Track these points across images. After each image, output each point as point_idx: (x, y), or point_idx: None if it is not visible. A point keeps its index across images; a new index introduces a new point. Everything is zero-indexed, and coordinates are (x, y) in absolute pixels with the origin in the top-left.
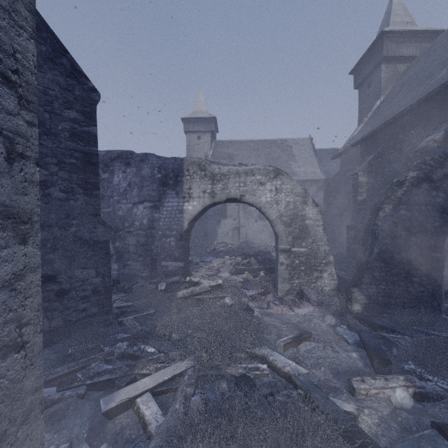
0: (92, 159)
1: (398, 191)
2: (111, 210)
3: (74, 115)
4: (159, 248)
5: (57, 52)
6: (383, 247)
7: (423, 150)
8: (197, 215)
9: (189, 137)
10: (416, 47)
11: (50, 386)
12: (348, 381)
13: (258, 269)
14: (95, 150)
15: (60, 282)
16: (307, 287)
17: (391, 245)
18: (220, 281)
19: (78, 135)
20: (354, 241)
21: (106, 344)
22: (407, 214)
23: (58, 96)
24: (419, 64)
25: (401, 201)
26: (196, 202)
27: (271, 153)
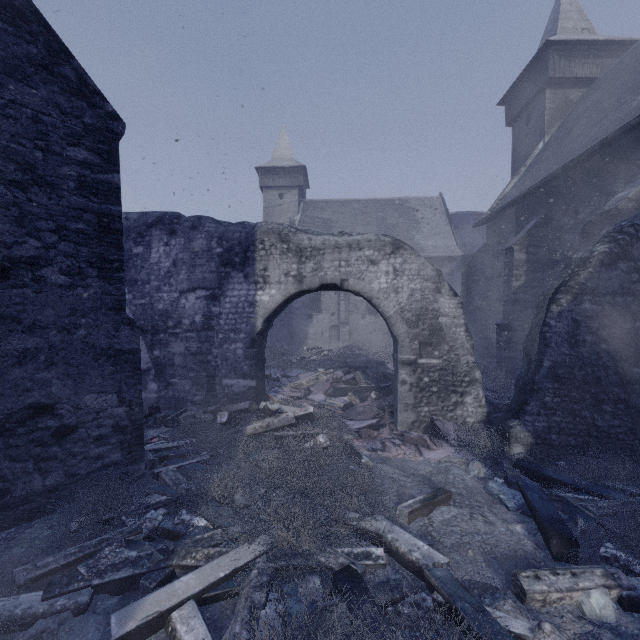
0: (112, 224)
1: (581, 274)
2: (147, 301)
3: (83, 156)
4: (220, 359)
5: (55, 56)
6: (558, 359)
7: (612, 213)
8: (276, 310)
9: (267, 195)
10: (596, 64)
11: (35, 587)
12: (513, 577)
13: (368, 389)
14: (117, 210)
15: (61, 415)
16: (442, 417)
17: (570, 355)
18: (311, 409)
19: (90, 186)
20: (507, 346)
21: (130, 513)
22: (595, 309)
23: (57, 125)
24: (601, 88)
25: (585, 288)
26: (274, 290)
27: (386, 219)
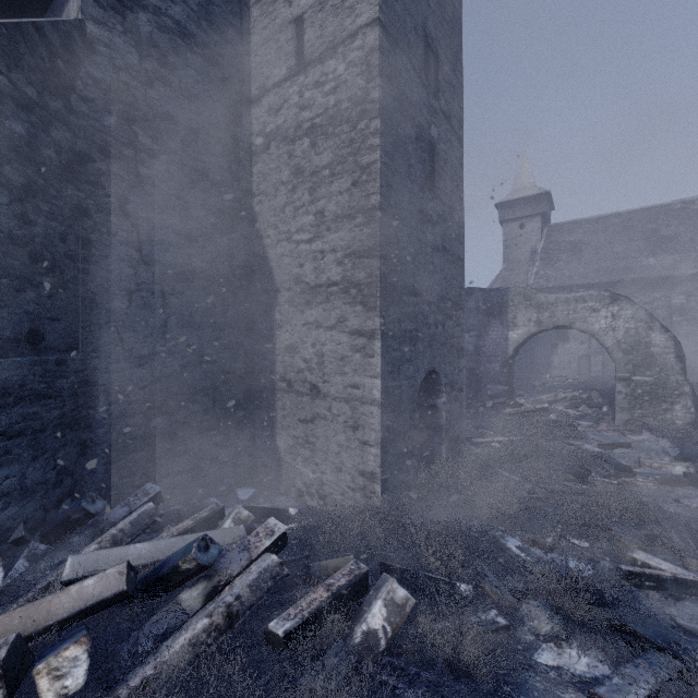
0: None
1: None
2: None
3: None
4: (484, 373)
5: None
6: None
7: None
8: (521, 343)
9: (506, 228)
10: None
11: None
12: (638, 459)
13: (600, 404)
14: None
15: None
16: (652, 418)
17: None
18: (546, 405)
19: None
20: None
21: None
22: None
23: None
24: None
25: None
26: (521, 331)
27: (658, 230)
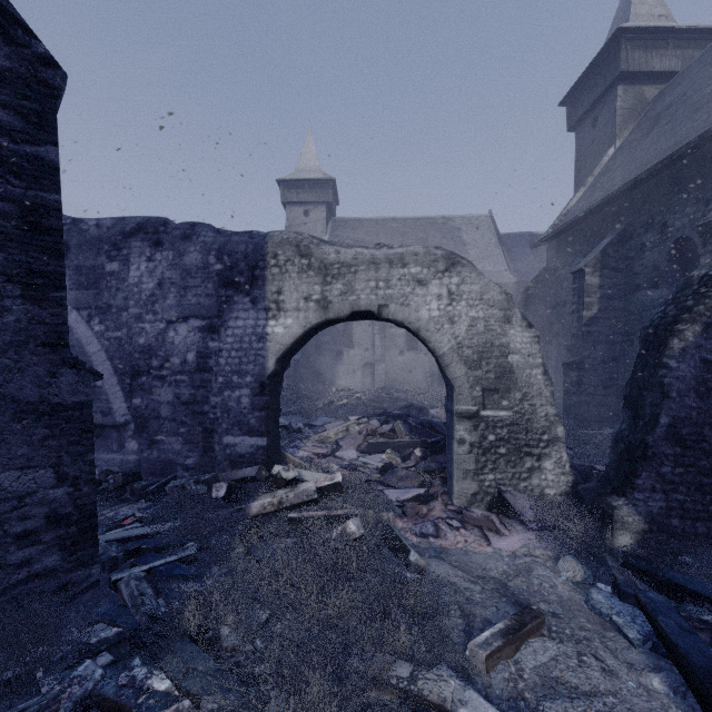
0: (45, 220)
1: None
2: (124, 334)
3: None
4: (219, 410)
5: None
6: (681, 413)
7: None
8: (293, 345)
9: (290, 212)
10: (676, 56)
11: None
12: None
13: (411, 445)
14: (54, 200)
15: None
16: (512, 488)
17: (698, 409)
18: (339, 477)
19: (8, 162)
20: (577, 389)
21: (47, 669)
22: None
23: None
24: (686, 81)
25: None
26: (291, 319)
27: (427, 240)
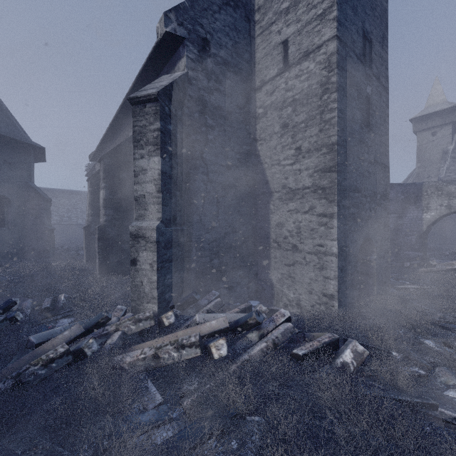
0: None
1: None
2: None
3: None
4: (402, 243)
5: None
6: None
7: None
8: (434, 222)
9: (419, 136)
10: None
11: None
12: None
13: None
14: None
15: None
16: None
17: None
18: (455, 267)
19: None
20: None
21: None
22: None
23: None
24: None
25: None
26: (433, 213)
27: None
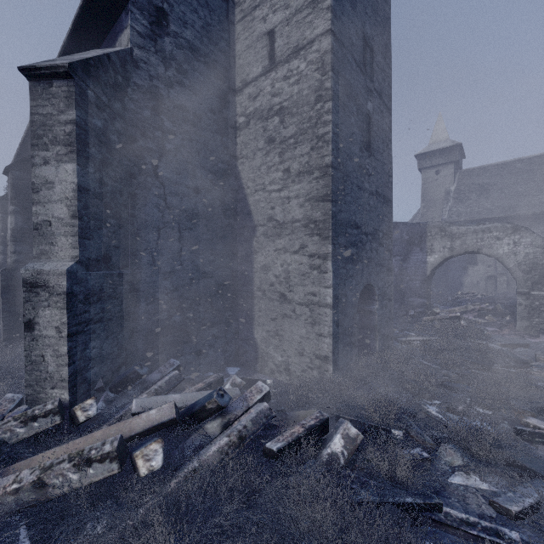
0: None
1: None
2: None
3: None
4: (407, 289)
5: None
6: None
7: None
8: (437, 265)
9: (424, 174)
10: None
11: None
12: (535, 355)
13: (504, 314)
14: None
15: None
16: None
17: None
18: (458, 314)
19: None
20: None
21: None
22: None
23: None
24: None
25: None
26: (437, 255)
27: None
